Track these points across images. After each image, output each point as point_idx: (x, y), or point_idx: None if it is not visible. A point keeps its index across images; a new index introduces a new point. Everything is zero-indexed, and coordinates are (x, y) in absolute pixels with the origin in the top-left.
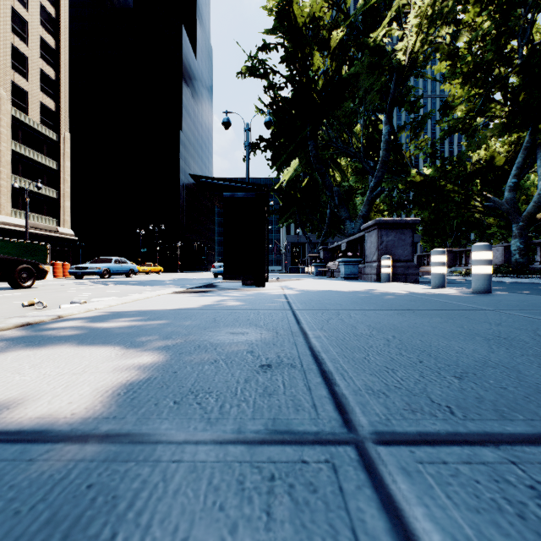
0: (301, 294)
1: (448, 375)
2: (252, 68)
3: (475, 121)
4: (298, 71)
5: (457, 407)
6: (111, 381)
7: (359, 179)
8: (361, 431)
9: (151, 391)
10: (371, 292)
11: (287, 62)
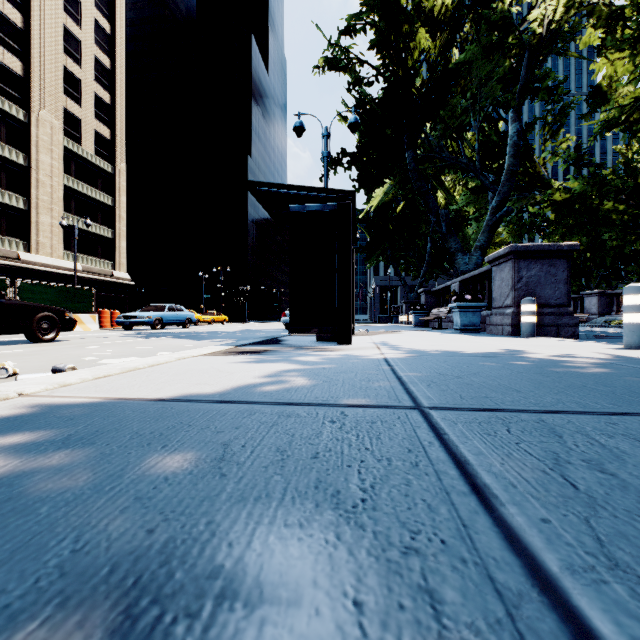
0: (414, 359)
1: None
2: (332, 58)
3: None
4: (393, 58)
5: None
6: None
7: (473, 200)
8: None
9: None
10: (533, 355)
11: (378, 46)
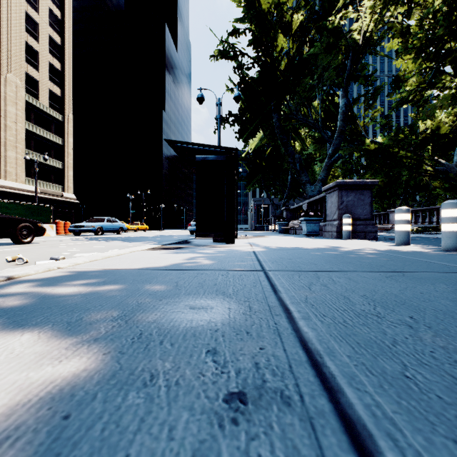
0: (270, 251)
1: None
2: (223, 50)
3: (425, 93)
4: (264, 52)
5: None
6: None
7: (318, 148)
8: None
9: None
10: (338, 249)
11: (254, 44)
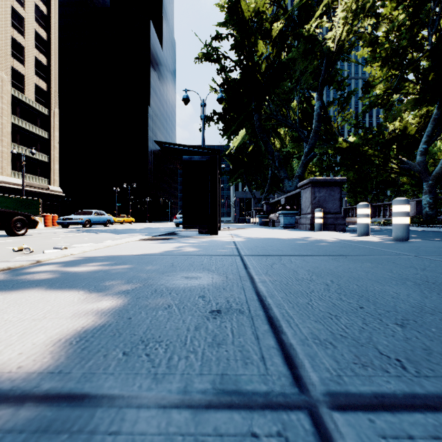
0: (248, 241)
1: (390, 322)
2: (207, 54)
3: (392, 97)
4: (245, 56)
5: (408, 361)
6: (66, 328)
7: (295, 146)
8: (313, 391)
9: (103, 340)
10: (307, 239)
11: (236, 49)
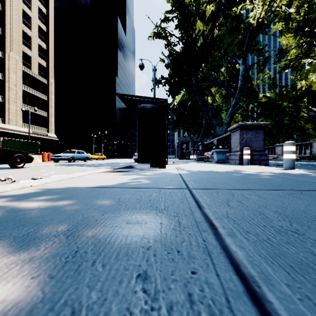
0: (191, 174)
1: None
2: (157, 32)
3: (301, 61)
4: (186, 33)
5: None
6: None
7: (224, 101)
8: None
9: None
10: (242, 172)
11: (179, 27)
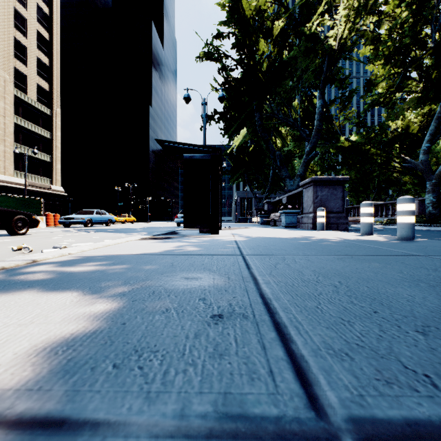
0: (249, 240)
1: (410, 330)
2: (208, 53)
3: (394, 95)
4: (247, 55)
5: (438, 377)
6: (54, 335)
7: (297, 145)
8: (332, 416)
9: (92, 349)
10: (310, 238)
11: (237, 47)
